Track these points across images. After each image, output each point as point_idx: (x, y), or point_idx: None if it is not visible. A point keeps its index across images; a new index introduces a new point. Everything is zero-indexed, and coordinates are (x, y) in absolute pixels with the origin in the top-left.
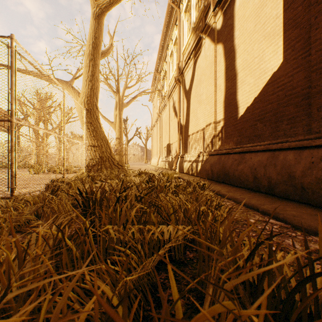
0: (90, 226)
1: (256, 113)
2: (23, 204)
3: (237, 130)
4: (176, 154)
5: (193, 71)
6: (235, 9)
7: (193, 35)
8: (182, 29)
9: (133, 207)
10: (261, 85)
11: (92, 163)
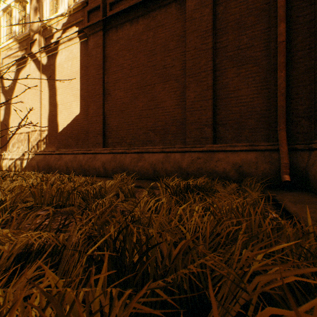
0: None
1: (69, 133)
2: None
3: (58, 140)
4: None
5: (16, 77)
6: (56, 63)
7: (16, 45)
8: None
9: None
10: (71, 119)
11: None
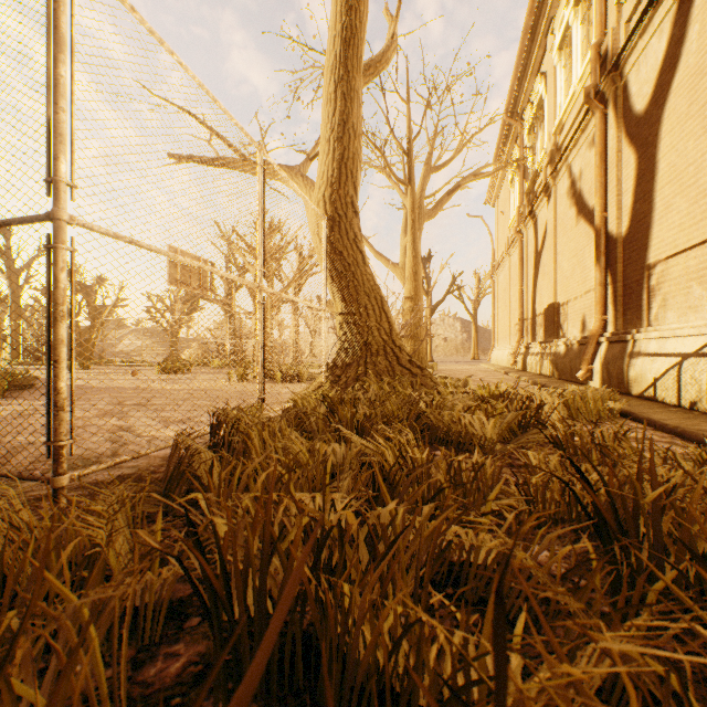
0: None
1: None
2: None
3: None
4: (591, 331)
5: (678, 27)
6: None
7: None
8: None
9: None
10: None
11: (343, 360)
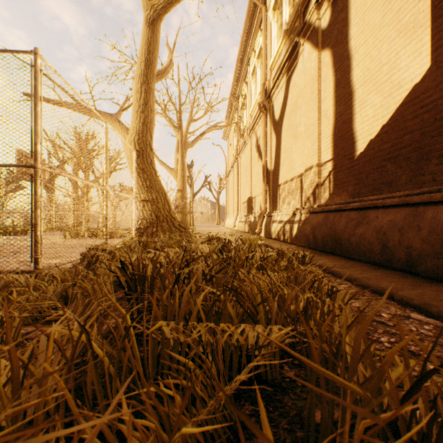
0: (133, 323)
1: (385, 149)
2: (48, 282)
3: (353, 175)
4: (261, 211)
5: (286, 92)
6: None
7: (286, 42)
8: (269, 34)
9: (199, 290)
10: (394, 106)
11: (145, 225)
